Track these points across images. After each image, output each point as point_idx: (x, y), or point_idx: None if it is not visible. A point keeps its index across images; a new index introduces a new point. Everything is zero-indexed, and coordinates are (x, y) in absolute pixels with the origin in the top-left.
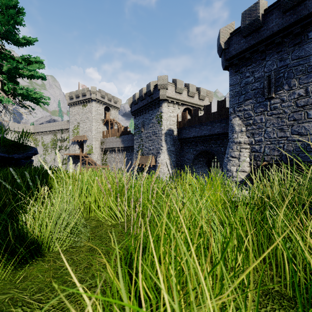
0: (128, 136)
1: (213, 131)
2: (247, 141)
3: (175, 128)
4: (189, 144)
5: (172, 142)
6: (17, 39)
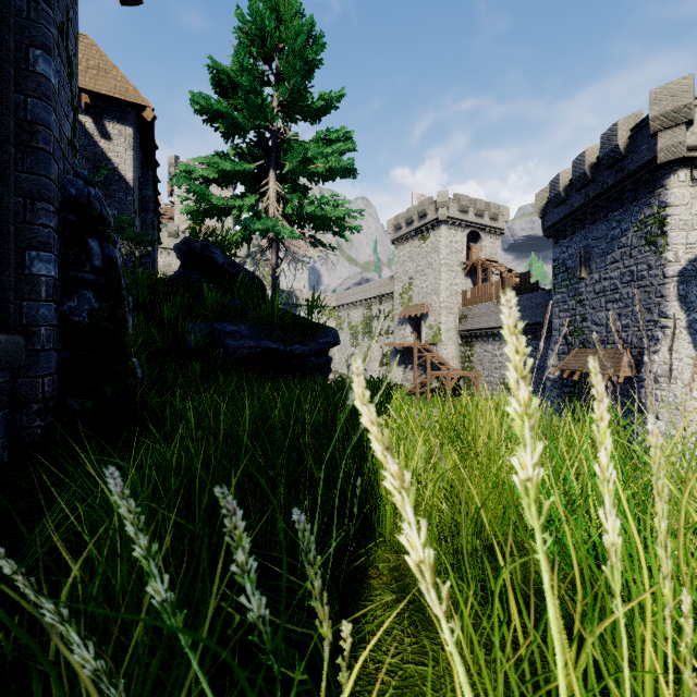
0: (533, 296)
1: None
2: None
3: None
4: None
5: None
6: (306, 104)
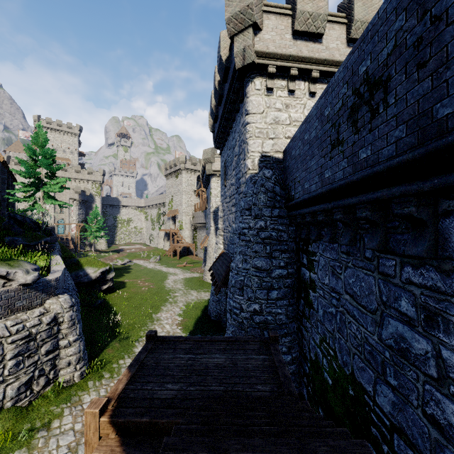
0: None
1: None
2: (222, 228)
3: None
4: None
5: None
6: (54, 169)
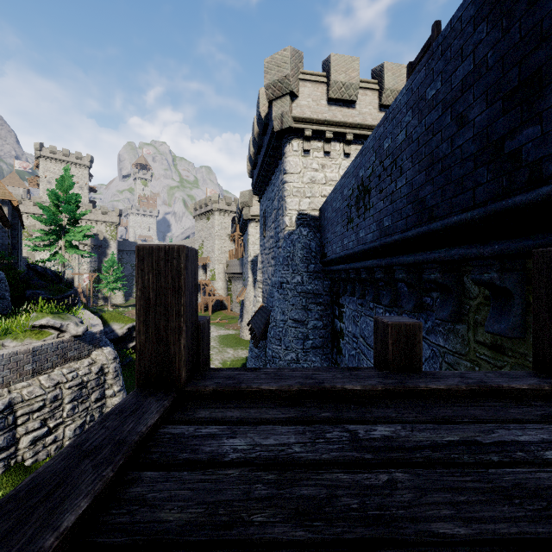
0: None
1: None
2: (261, 280)
3: None
4: None
5: None
6: (76, 215)
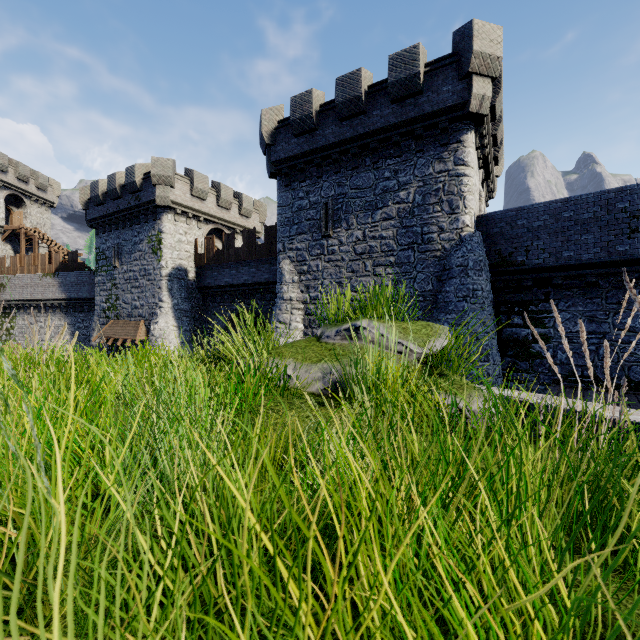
0: (81, 274)
1: (259, 277)
2: (301, 298)
3: (191, 266)
4: (219, 297)
5: (185, 293)
6: None
